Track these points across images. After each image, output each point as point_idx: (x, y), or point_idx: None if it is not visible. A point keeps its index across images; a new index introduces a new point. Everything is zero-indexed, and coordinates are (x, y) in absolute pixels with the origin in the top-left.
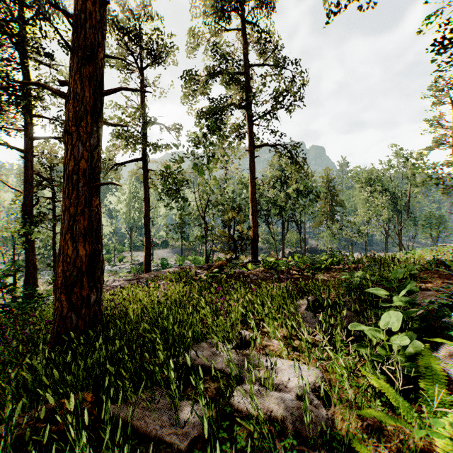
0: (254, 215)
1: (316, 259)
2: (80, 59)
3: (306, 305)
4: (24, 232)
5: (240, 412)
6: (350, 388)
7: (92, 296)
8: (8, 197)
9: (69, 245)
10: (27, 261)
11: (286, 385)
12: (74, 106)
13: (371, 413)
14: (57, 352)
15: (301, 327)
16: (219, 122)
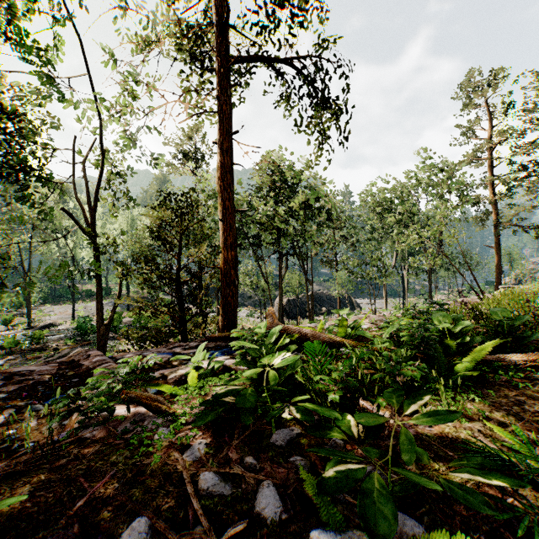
0: (227, 220)
1: None
2: None
3: None
4: None
5: None
6: None
7: None
8: None
9: None
10: None
11: None
12: None
13: None
14: None
15: None
16: None
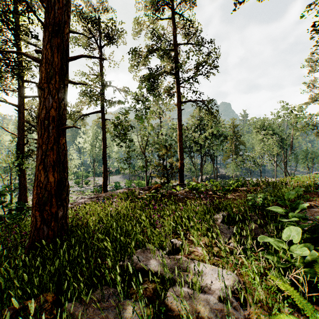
0: (181, 151)
1: (226, 183)
2: (50, 33)
3: (221, 218)
4: (18, 163)
5: (172, 310)
6: (261, 290)
7: (59, 212)
8: (8, 139)
9: (42, 174)
10: (20, 184)
11: (209, 287)
12: (46, 68)
13: (284, 317)
14: (31, 256)
15: (218, 236)
16: (155, 85)
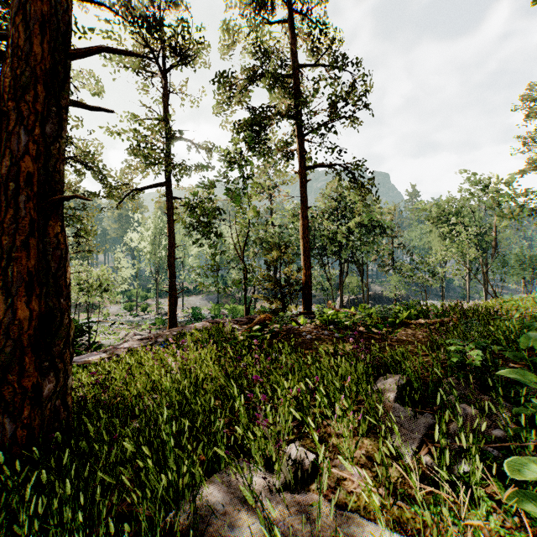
0: (306, 254)
1: (388, 311)
2: None
3: (393, 391)
4: None
5: None
6: None
7: (46, 384)
8: None
9: (1, 302)
10: None
11: None
12: (14, 67)
13: None
14: None
15: (392, 435)
16: (261, 136)
